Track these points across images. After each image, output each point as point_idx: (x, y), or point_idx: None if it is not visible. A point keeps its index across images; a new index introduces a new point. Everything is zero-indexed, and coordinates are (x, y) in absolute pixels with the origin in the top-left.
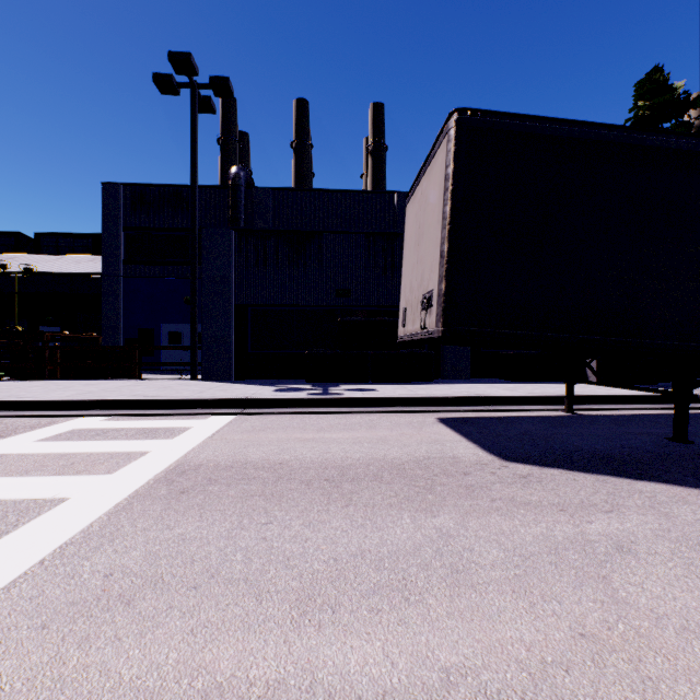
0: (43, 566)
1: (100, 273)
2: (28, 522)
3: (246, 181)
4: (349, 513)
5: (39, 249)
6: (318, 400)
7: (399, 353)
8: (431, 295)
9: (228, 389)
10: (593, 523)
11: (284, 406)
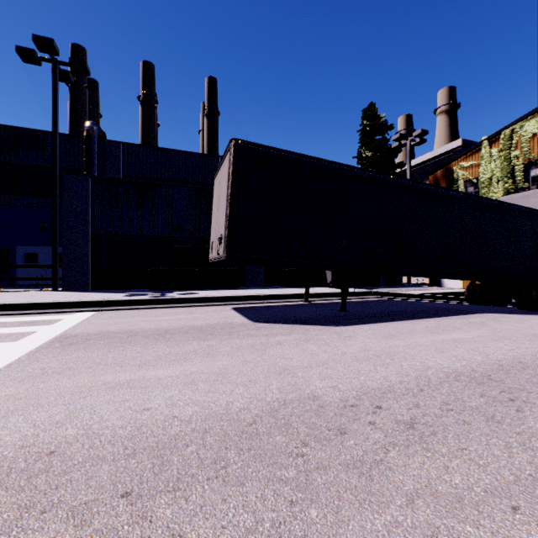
0: (2, 370)
1: None
2: None
3: (99, 134)
4: (167, 344)
5: None
6: (157, 300)
7: (216, 270)
8: (222, 237)
9: (87, 296)
10: (275, 338)
11: (133, 304)
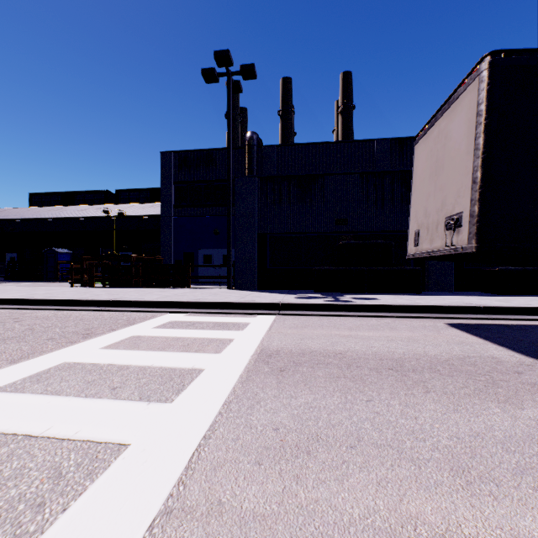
0: (223, 416)
1: (158, 215)
2: (190, 383)
3: (257, 141)
4: (435, 398)
5: (119, 201)
6: (336, 306)
7: (391, 270)
8: (459, 217)
9: (260, 296)
10: None
11: (309, 309)
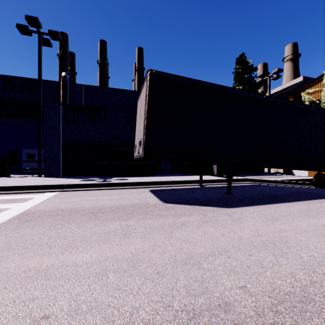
0: None
1: None
2: None
3: (70, 80)
4: (96, 222)
5: None
6: (100, 184)
7: (140, 164)
8: (141, 140)
9: (56, 181)
10: (180, 219)
11: (83, 187)
